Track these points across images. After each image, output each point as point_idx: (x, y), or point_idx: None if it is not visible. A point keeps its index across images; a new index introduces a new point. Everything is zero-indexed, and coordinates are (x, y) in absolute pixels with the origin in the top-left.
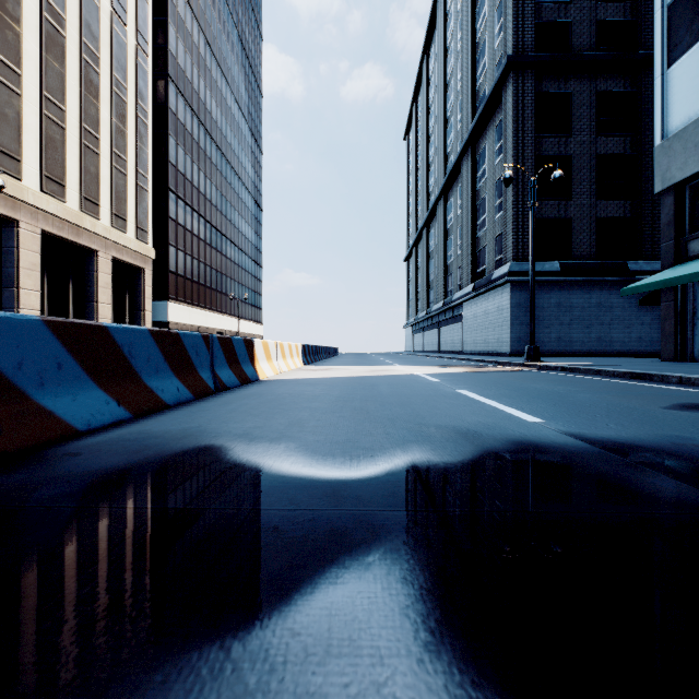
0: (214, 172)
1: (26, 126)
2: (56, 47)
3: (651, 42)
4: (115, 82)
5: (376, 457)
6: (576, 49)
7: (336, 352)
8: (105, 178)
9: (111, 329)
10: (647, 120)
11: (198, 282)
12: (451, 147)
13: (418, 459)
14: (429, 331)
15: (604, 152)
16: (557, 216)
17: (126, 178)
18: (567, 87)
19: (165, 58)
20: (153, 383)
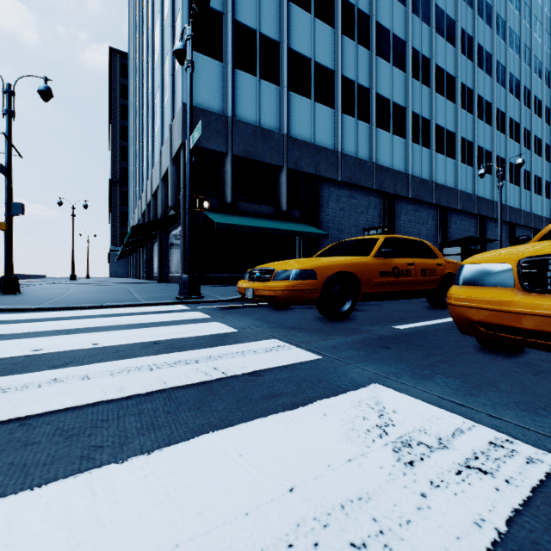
0: None
1: None
2: None
3: None
4: None
5: None
6: None
7: (44, 277)
8: None
9: None
10: None
11: None
12: None
13: None
14: None
15: None
16: None
17: None
18: None
19: None
20: None
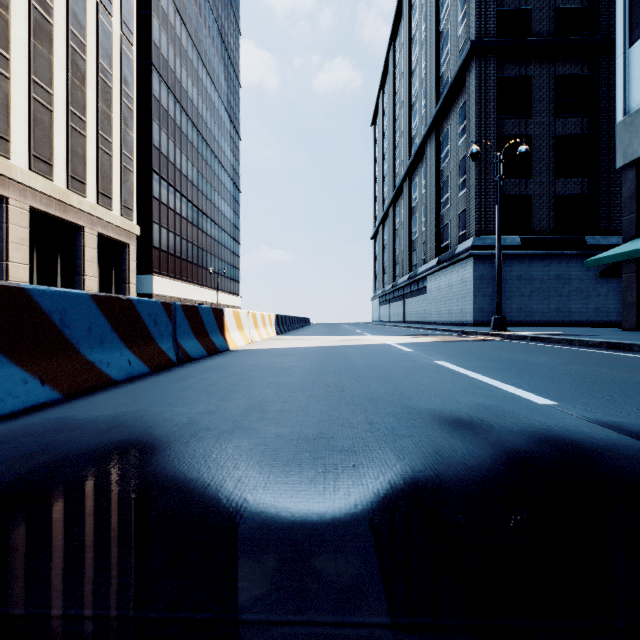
0: (195, 155)
1: (15, 107)
2: (43, 34)
3: (607, 27)
4: (101, 68)
5: (360, 467)
6: (535, 35)
7: (309, 322)
8: (91, 159)
9: (34, 292)
10: (603, 102)
11: (180, 257)
12: (416, 131)
13: (422, 472)
14: (395, 303)
15: (562, 132)
16: (518, 193)
17: (111, 159)
18: (527, 71)
19: (149, 48)
20: (95, 356)
